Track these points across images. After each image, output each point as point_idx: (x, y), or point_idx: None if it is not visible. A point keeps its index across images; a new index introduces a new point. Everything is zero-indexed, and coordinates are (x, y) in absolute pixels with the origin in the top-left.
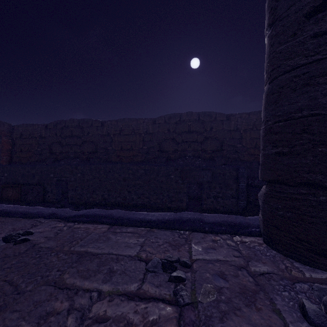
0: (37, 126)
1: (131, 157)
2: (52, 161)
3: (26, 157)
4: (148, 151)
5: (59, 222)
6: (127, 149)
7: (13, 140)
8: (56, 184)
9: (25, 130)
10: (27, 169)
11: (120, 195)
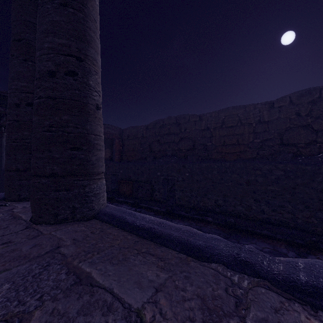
0: (140, 128)
1: (236, 153)
2: (152, 159)
3: (132, 155)
4: (263, 145)
5: (284, 300)
6: (232, 144)
7: (122, 142)
8: (163, 183)
9: (131, 132)
10: (137, 166)
11: (241, 203)
